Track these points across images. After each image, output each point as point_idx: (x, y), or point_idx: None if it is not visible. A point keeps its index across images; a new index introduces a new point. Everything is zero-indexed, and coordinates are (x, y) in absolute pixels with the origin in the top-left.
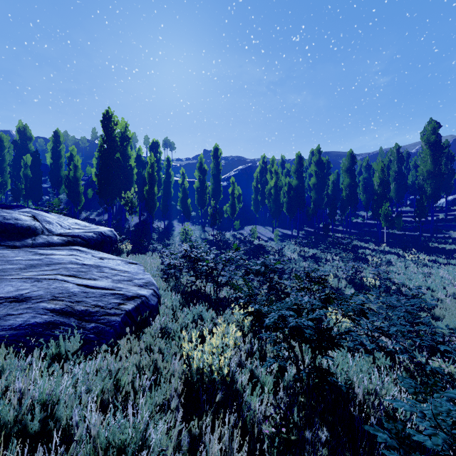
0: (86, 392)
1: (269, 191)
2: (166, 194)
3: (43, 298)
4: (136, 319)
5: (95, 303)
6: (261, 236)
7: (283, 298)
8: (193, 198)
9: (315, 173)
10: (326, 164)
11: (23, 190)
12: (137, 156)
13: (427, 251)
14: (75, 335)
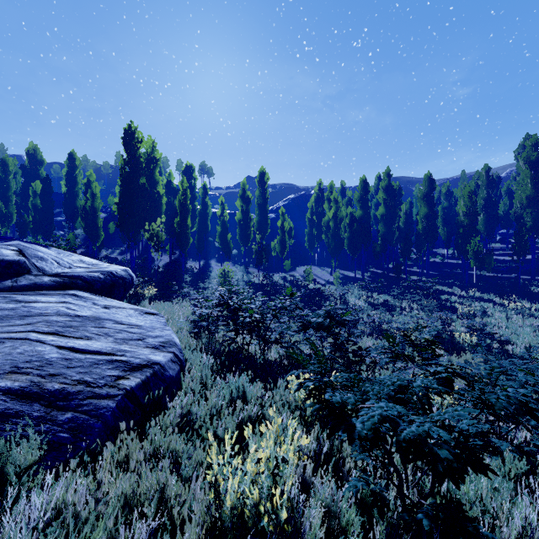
0: None
1: (327, 224)
2: (202, 228)
3: None
4: (143, 401)
5: (78, 378)
6: (317, 279)
7: (356, 362)
8: (234, 233)
9: (384, 201)
10: (397, 191)
11: (30, 223)
12: (168, 182)
13: (529, 298)
14: (30, 438)
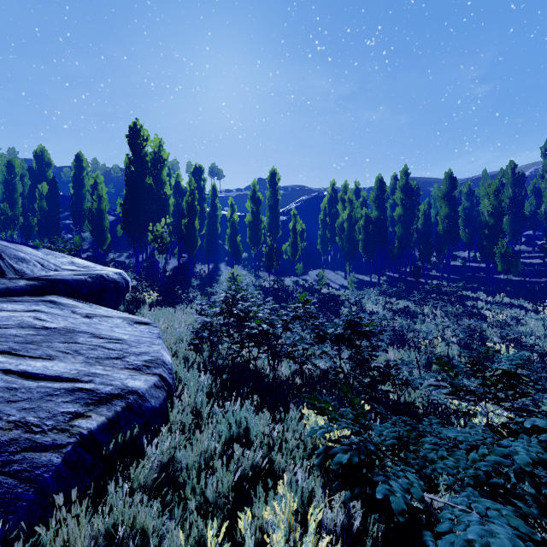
0: None
1: (341, 225)
2: (211, 231)
3: None
4: (107, 448)
5: (18, 418)
6: (330, 283)
7: (383, 382)
8: (245, 236)
9: (402, 201)
10: (414, 191)
11: (35, 226)
12: (176, 183)
13: None
14: None
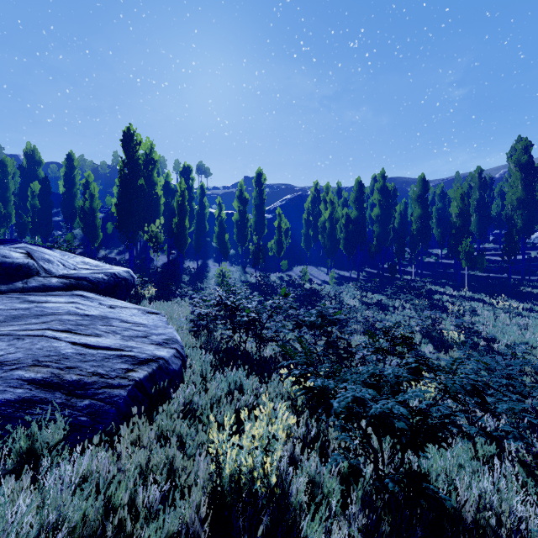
0: (57, 521)
1: (323, 224)
2: (199, 229)
3: (20, 363)
4: (150, 391)
5: (93, 370)
6: (313, 279)
7: (346, 358)
8: (232, 233)
9: (379, 202)
10: (392, 192)
11: (29, 224)
12: (165, 183)
13: (518, 297)
14: (56, 419)
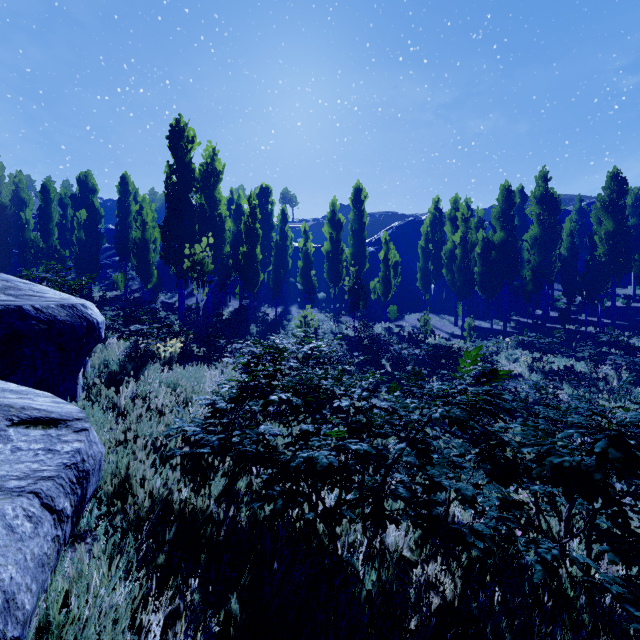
0: None
1: (449, 253)
2: (278, 264)
3: None
4: None
5: None
6: (435, 331)
7: None
8: (322, 272)
9: (538, 218)
10: None
11: (67, 259)
12: (236, 206)
13: None
14: None
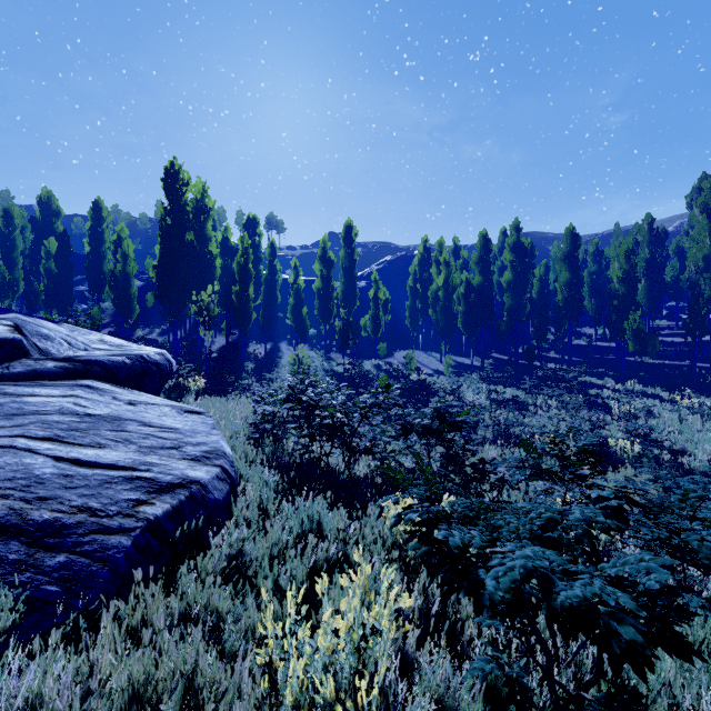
0: None
1: (435, 294)
2: (268, 300)
3: None
4: (173, 537)
5: (80, 503)
6: (421, 368)
7: (477, 480)
8: (312, 307)
9: (512, 264)
10: (528, 251)
11: (41, 293)
12: (223, 239)
13: (709, 393)
14: None
